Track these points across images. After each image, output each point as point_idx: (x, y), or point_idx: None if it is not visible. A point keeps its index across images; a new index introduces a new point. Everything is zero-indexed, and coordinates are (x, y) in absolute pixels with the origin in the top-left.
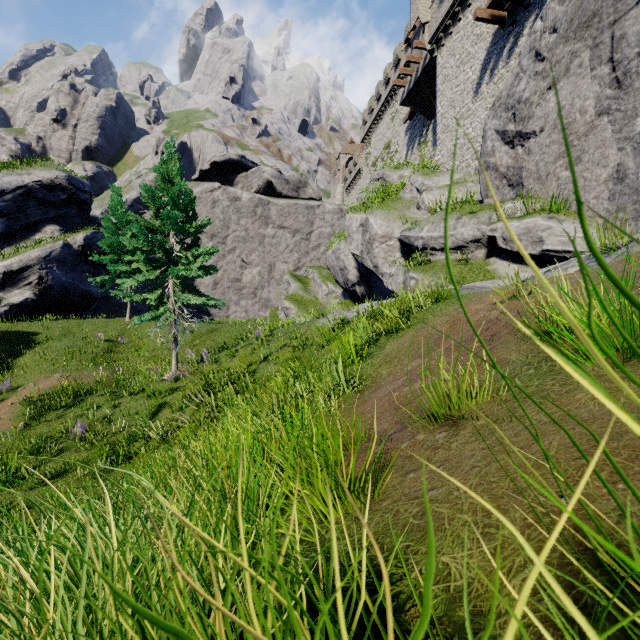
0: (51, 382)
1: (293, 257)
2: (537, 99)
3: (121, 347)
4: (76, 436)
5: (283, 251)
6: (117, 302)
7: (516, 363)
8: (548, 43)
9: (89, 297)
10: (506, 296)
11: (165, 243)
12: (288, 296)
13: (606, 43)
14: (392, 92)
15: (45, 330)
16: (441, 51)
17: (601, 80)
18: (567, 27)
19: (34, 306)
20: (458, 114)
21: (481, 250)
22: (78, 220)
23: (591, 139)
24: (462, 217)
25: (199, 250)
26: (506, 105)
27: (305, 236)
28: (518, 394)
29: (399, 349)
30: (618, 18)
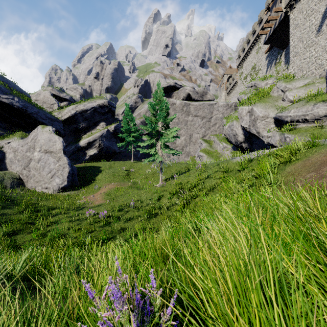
0: (111, 186)
1: (202, 130)
2: None
3: (132, 173)
4: (131, 206)
5: (197, 128)
6: (123, 154)
7: None
8: None
9: (114, 152)
10: None
11: (157, 127)
12: (201, 150)
13: None
14: (257, 37)
15: (103, 165)
16: (293, 11)
17: None
18: None
19: (97, 156)
20: (305, 45)
21: None
22: (111, 119)
23: None
24: (317, 103)
25: (172, 129)
26: None
27: (208, 119)
28: None
29: (296, 169)
30: None
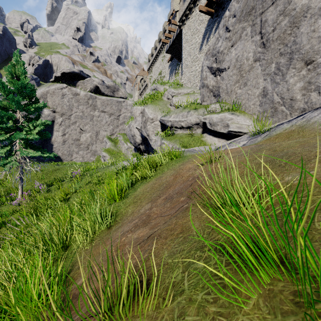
0: None
1: (110, 128)
2: (226, 51)
3: None
4: None
5: (104, 124)
6: None
7: (194, 240)
8: (231, 22)
9: None
10: (206, 160)
11: (13, 117)
12: (105, 149)
13: (258, 24)
14: (162, 46)
15: None
16: (184, 26)
17: (256, 43)
18: (240, 14)
19: None
20: (192, 59)
21: (199, 129)
22: None
23: (251, 73)
24: (190, 111)
25: (37, 122)
26: (212, 53)
27: (116, 117)
28: (178, 317)
29: (143, 192)
30: (264, 11)
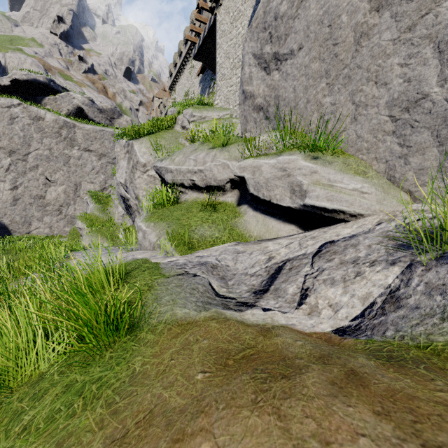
0: None
1: (99, 178)
2: (295, 10)
3: None
4: None
5: (89, 172)
6: None
7: None
8: None
9: None
10: None
11: None
12: (85, 216)
13: None
14: (190, 50)
15: None
16: (219, 10)
17: None
18: None
19: None
20: (232, 64)
21: (233, 192)
22: None
23: (365, 47)
24: (213, 149)
25: None
26: (263, 23)
27: (111, 160)
28: None
29: None
30: None
